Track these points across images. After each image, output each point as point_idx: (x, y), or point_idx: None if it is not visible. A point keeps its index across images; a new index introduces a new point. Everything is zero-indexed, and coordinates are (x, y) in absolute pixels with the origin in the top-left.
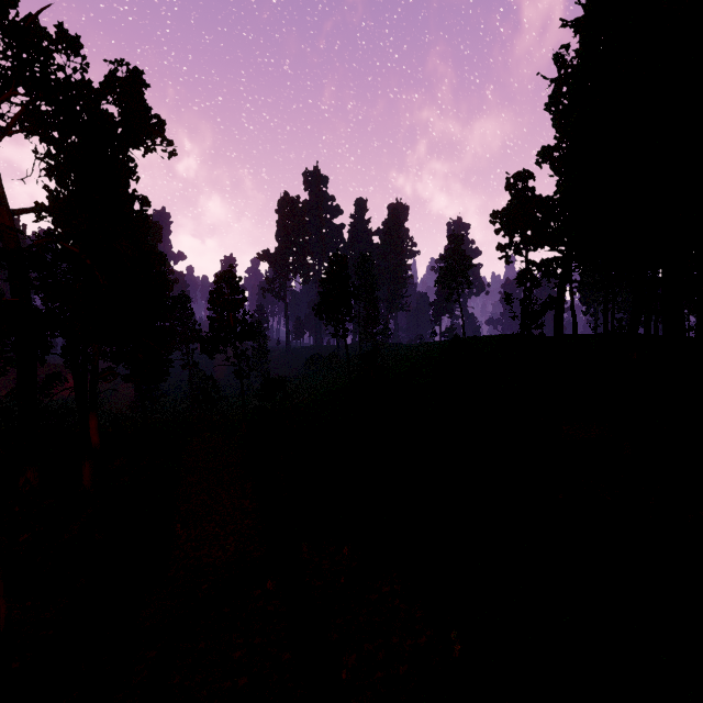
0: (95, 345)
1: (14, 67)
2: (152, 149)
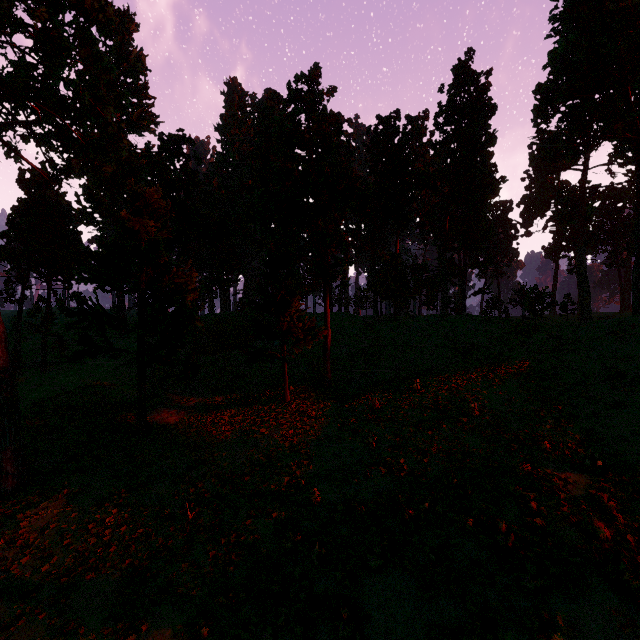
0: None
1: None
2: None
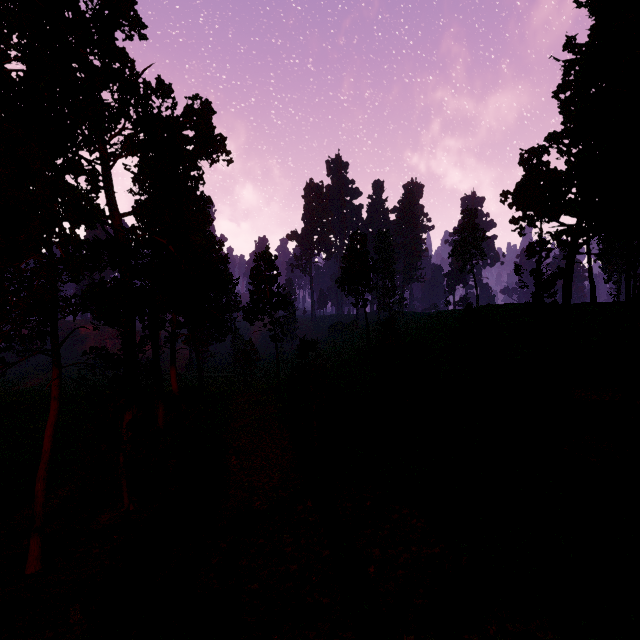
0: (174, 313)
1: (120, 107)
2: (216, 160)
